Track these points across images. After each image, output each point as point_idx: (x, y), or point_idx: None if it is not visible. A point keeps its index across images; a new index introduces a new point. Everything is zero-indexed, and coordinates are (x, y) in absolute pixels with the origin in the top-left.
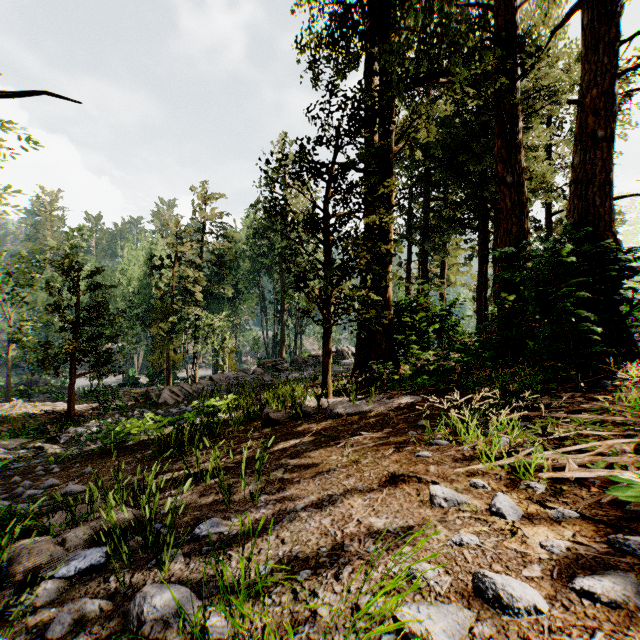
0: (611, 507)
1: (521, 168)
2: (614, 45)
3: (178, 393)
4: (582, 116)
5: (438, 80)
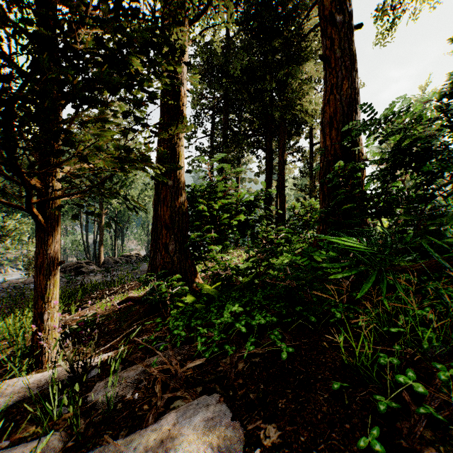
0: None
1: (351, 8)
2: None
3: None
4: None
5: None
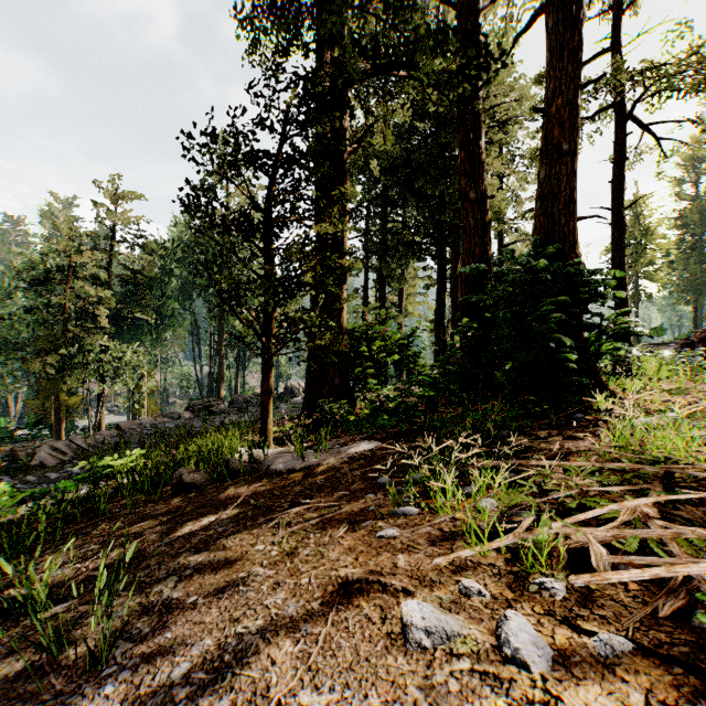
0: (672, 623)
1: (484, 184)
2: (578, 54)
3: (64, 450)
4: (548, 127)
5: (399, 72)
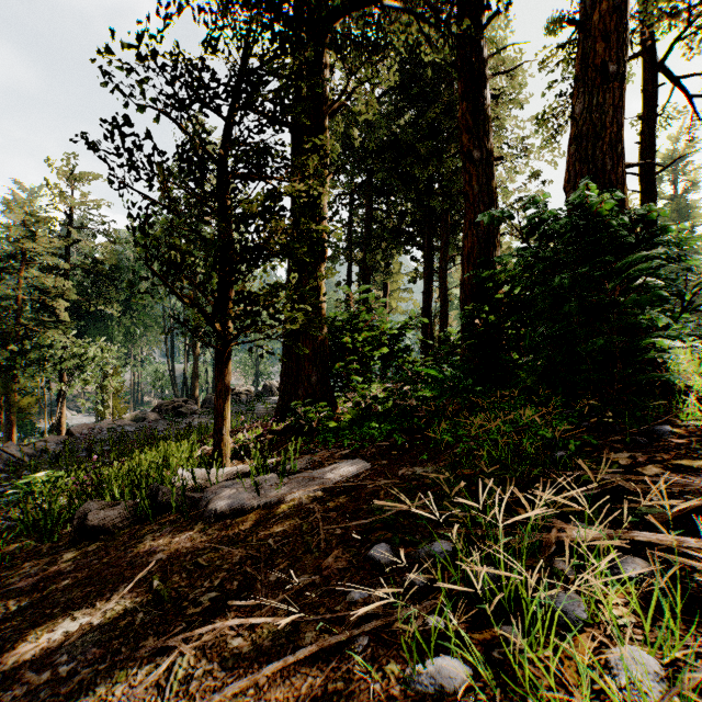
0: None
1: (490, 143)
2: None
3: None
4: (586, 46)
5: None
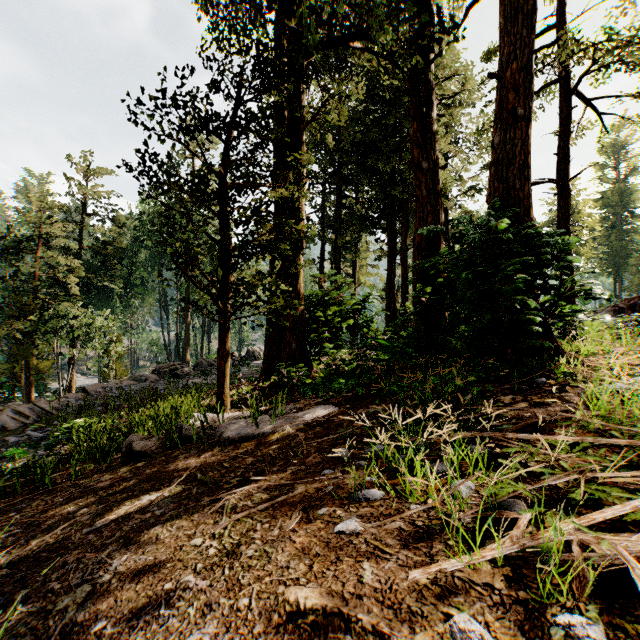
0: None
1: (436, 155)
2: (533, 20)
3: (28, 413)
4: (502, 93)
5: (354, 42)
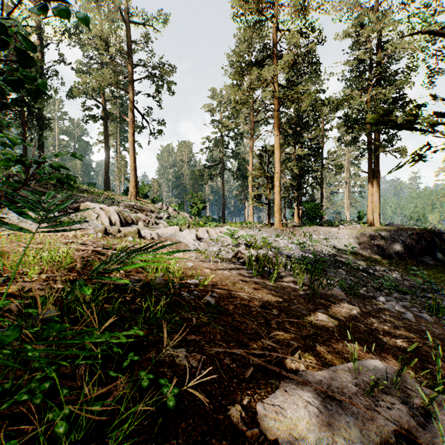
0: None
1: None
2: None
3: None
4: None
5: None
